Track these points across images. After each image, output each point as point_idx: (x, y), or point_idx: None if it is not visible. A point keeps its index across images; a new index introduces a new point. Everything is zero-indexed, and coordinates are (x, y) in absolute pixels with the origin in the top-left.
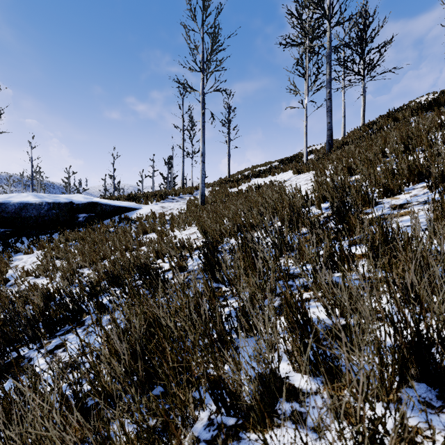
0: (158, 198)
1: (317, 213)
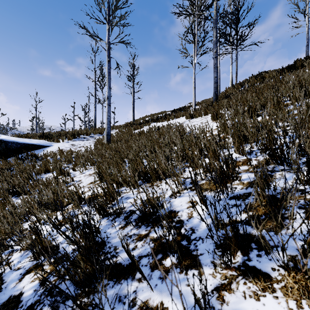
0: (70, 137)
1: (240, 159)
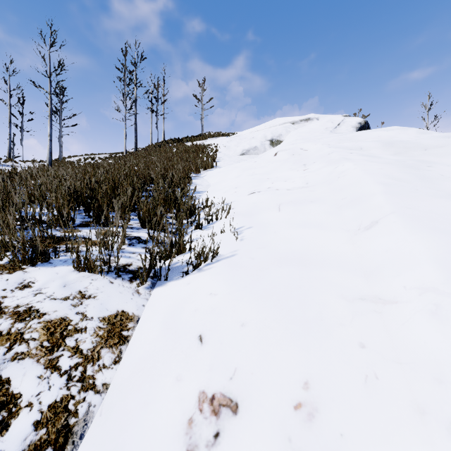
0: None
1: None
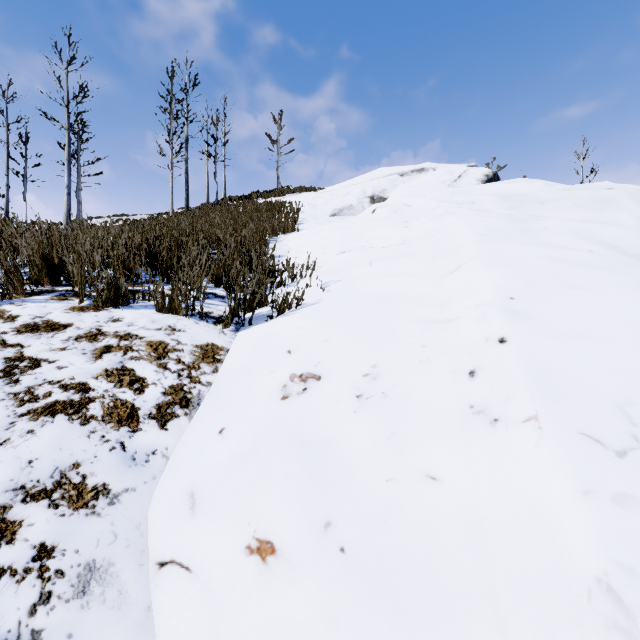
0: None
1: None
